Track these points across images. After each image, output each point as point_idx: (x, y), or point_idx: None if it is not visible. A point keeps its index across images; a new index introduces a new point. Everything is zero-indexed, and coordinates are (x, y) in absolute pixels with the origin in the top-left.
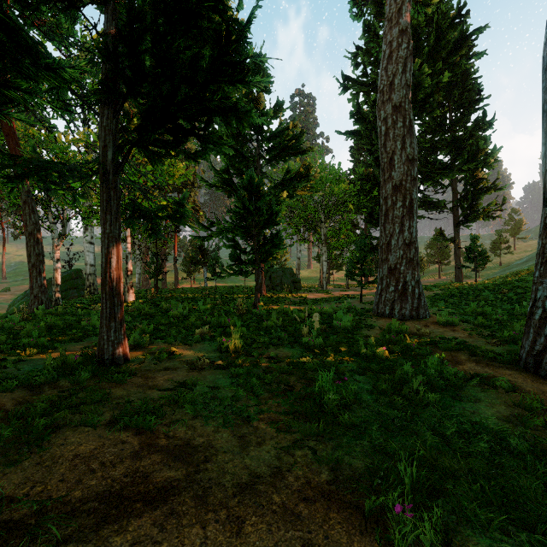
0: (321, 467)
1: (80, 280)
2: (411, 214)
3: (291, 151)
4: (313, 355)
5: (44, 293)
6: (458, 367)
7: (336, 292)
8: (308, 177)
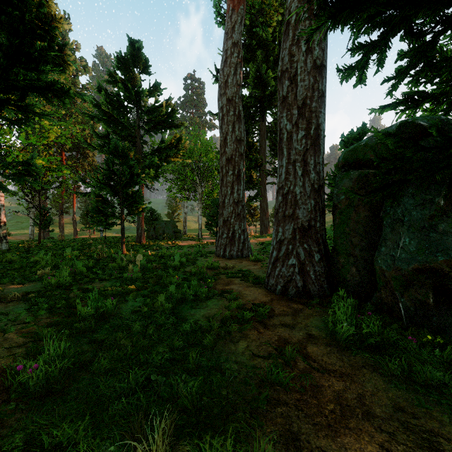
0: (27, 357)
1: None
2: (239, 181)
3: (167, 125)
4: (121, 285)
5: None
6: (223, 287)
7: (206, 240)
8: (178, 147)
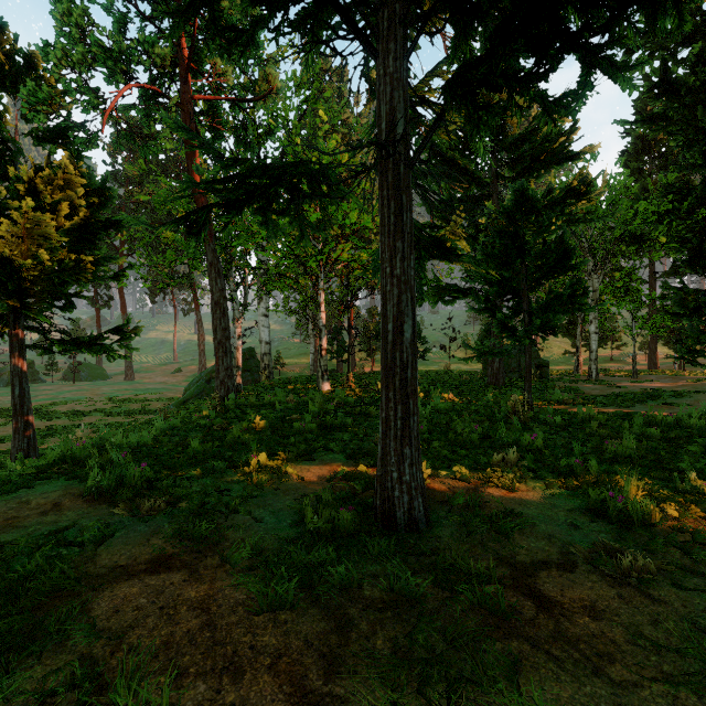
0: None
1: (253, 361)
2: None
3: (550, 160)
4: None
5: (230, 378)
6: None
7: (625, 384)
8: (586, 195)
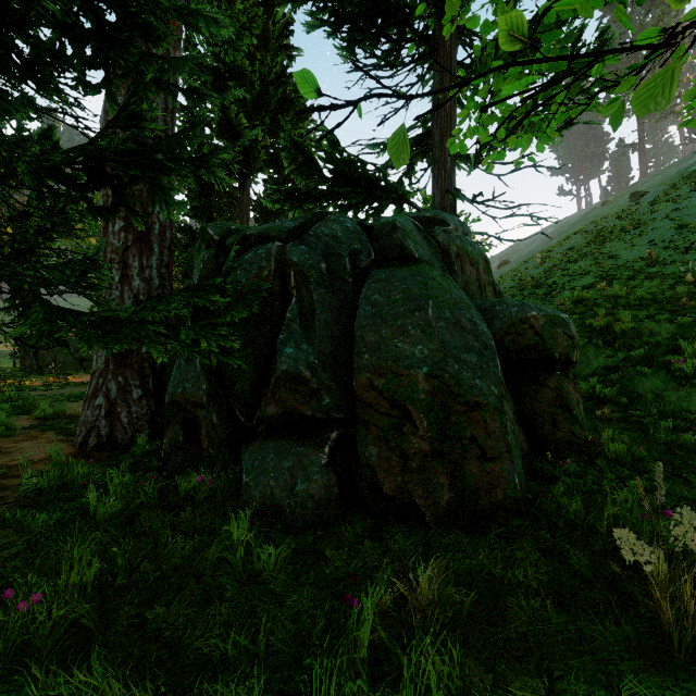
0: None
1: None
2: None
3: None
4: None
5: None
6: (2, 446)
7: None
8: (67, 214)
